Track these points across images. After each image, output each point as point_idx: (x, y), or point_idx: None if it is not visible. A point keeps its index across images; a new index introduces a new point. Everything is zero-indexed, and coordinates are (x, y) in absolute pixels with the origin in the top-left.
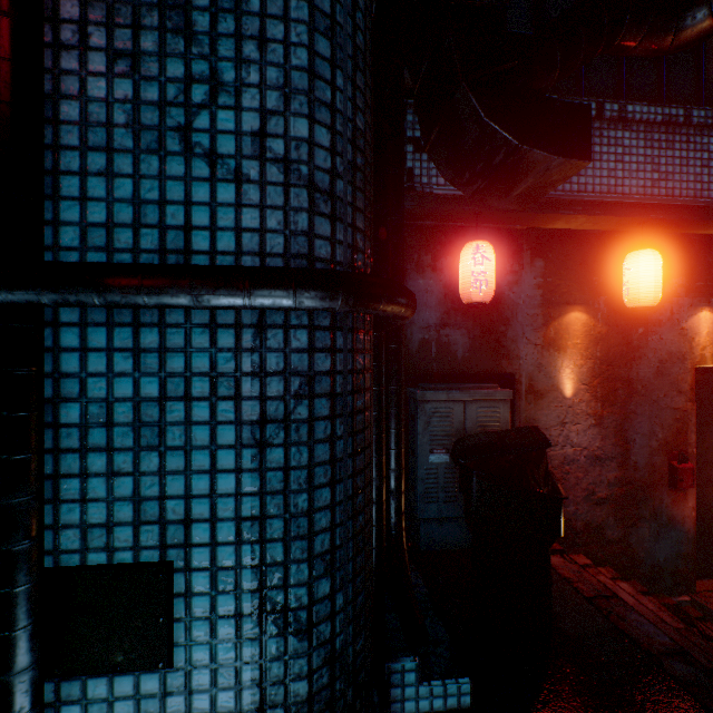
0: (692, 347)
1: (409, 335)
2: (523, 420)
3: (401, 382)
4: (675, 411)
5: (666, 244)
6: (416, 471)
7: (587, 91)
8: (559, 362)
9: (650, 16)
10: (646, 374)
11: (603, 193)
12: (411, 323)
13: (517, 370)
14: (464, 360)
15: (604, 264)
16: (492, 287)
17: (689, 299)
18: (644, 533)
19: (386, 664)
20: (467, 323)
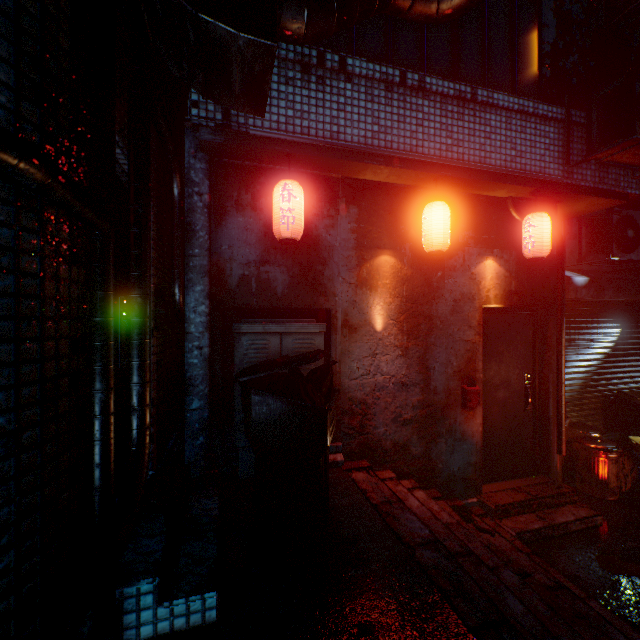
0: (480, 289)
1: (229, 271)
2: (339, 352)
3: (144, 291)
4: (467, 343)
5: (460, 202)
6: (234, 402)
7: (395, 62)
8: (371, 300)
9: None
10: (444, 312)
11: (406, 151)
12: (231, 259)
13: (334, 306)
14: (283, 296)
15: (409, 215)
16: (301, 225)
17: (477, 249)
18: (442, 447)
19: (118, 590)
20: (286, 261)
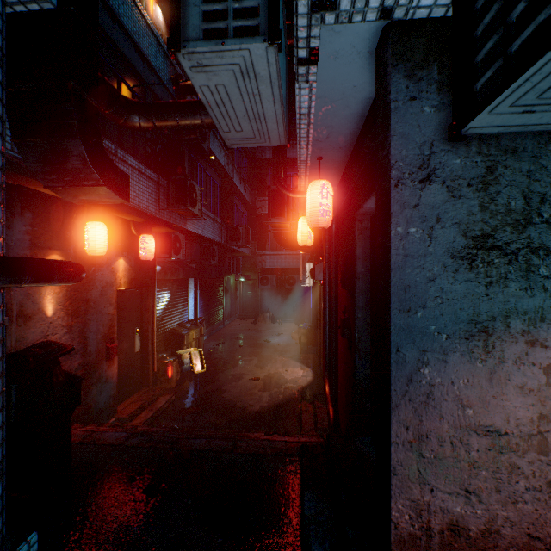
0: (117, 278)
1: None
2: (15, 340)
3: None
4: (110, 315)
5: (106, 219)
6: None
7: None
8: (44, 291)
9: (117, 104)
10: (96, 295)
11: None
12: None
13: (10, 300)
14: None
15: (74, 224)
16: None
17: (115, 252)
18: (95, 392)
19: None
20: None
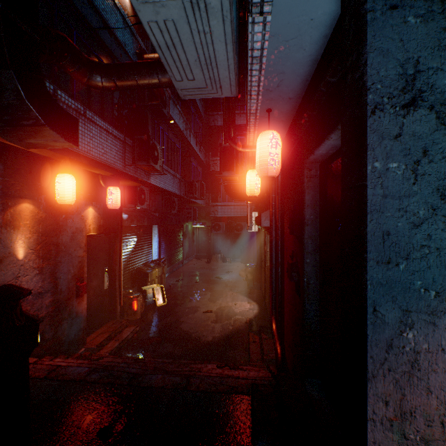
0: (86, 225)
1: None
2: None
3: None
4: (80, 257)
5: (76, 172)
6: None
7: None
8: (15, 236)
9: (79, 63)
10: (67, 240)
11: None
12: None
13: None
14: None
15: (45, 176)
16: None
17: (85, 201)
18: (66, 326)
19: None
20: None
